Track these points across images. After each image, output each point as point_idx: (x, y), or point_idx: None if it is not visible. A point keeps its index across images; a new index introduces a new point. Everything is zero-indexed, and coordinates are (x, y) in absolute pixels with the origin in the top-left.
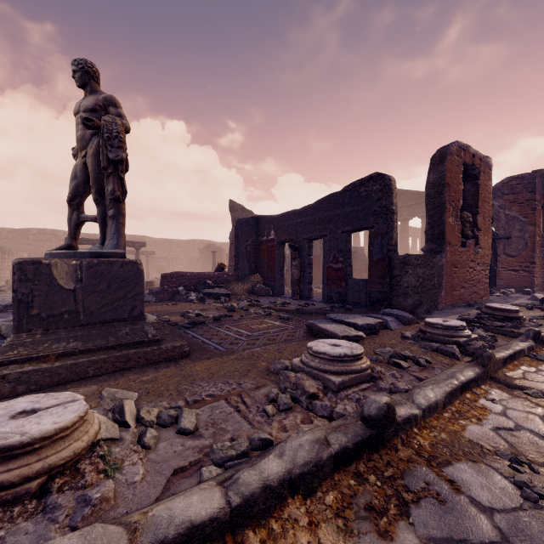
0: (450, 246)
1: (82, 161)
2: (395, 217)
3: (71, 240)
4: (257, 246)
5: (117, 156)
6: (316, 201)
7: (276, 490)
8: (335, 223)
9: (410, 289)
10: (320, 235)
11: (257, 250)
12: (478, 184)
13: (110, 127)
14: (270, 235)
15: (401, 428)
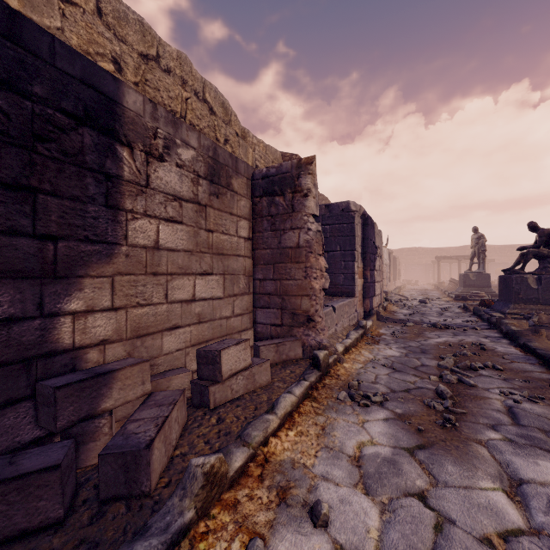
0: None
1: (474, 250)
2: None
3: (470, 268)
4: None
5: (483, 249)
6: None
7: None
8: None
9: None
10: None
11: None
12: None
13: (481, 243)
14: None
15: None
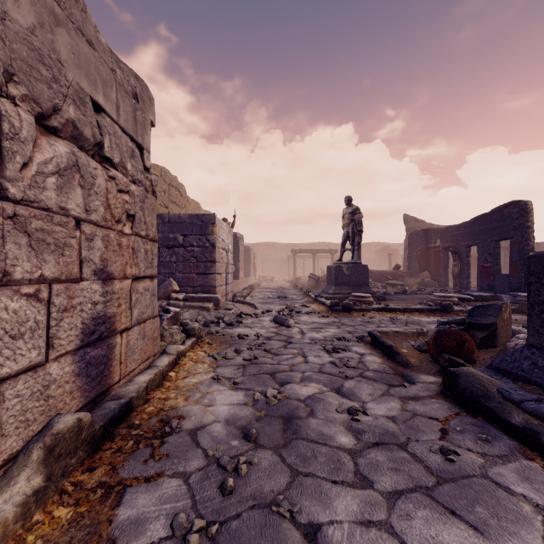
0: None
1: (347, 230)
2: (531, 230)
3: (341, 257)
4: (426, 251)
5: (360, 229)
6: (471, 219)
7: (412, 309)
8: (486, 235)
9: None
10: (475, 243)
11: (426, 254)
12: None
13: (358, 220)
14: (436, 242)
15: (455, 311)
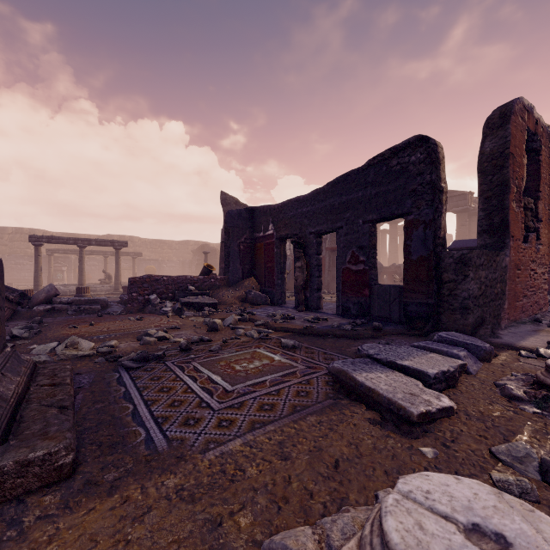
0: (514, 240)
1: None
2: (444, 197)
3: None
4: (252, 244)
5: None
6: (328, 183)
7: None
8: (354, 211)
9: (472, 301)
10: (333, 228)
11: (253, 248)
12: (540, 161)
13: None
14: (268, 229)
15: None
